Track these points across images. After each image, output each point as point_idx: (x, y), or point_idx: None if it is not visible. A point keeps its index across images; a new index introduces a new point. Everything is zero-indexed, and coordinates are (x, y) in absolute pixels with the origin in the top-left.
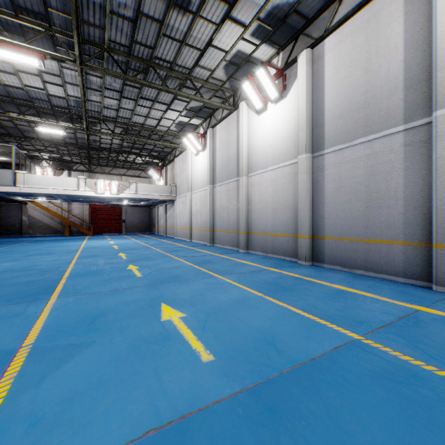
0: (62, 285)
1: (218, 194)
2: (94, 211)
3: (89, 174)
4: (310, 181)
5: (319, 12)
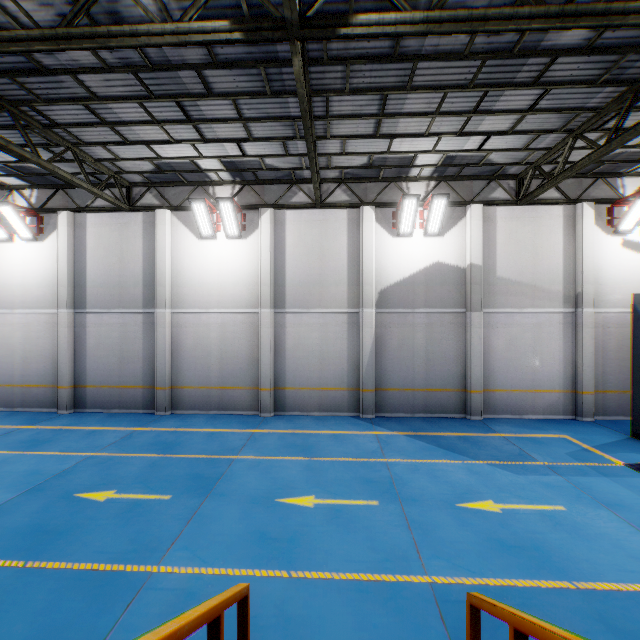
0: None
1: None
2: None
3: None
4: (72, 334)
5: None
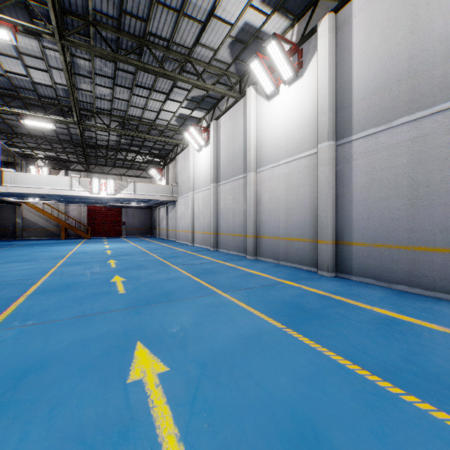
0: (16, 307)
1: (223, 193)
2: (92, 212)
3: (87, 174)
4: (333, 174)
5: None
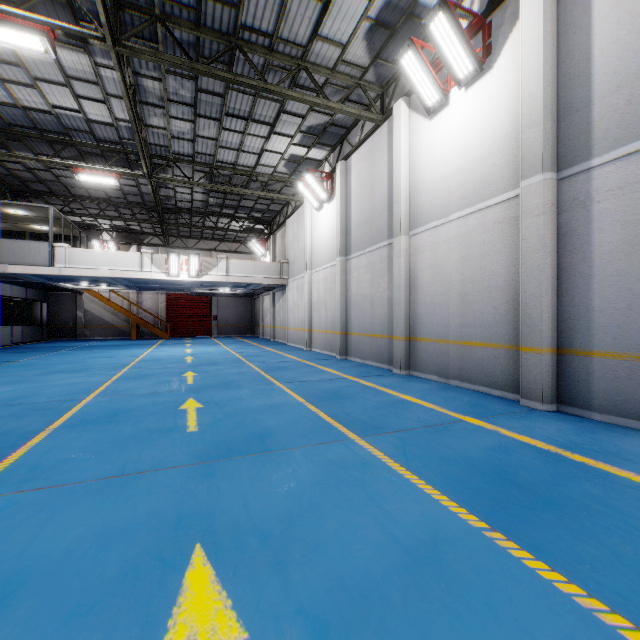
0: (26, 451)
1: (355, 271)
2: (172, 303)
3: (166, 250)
4: (553, 230)
5: None
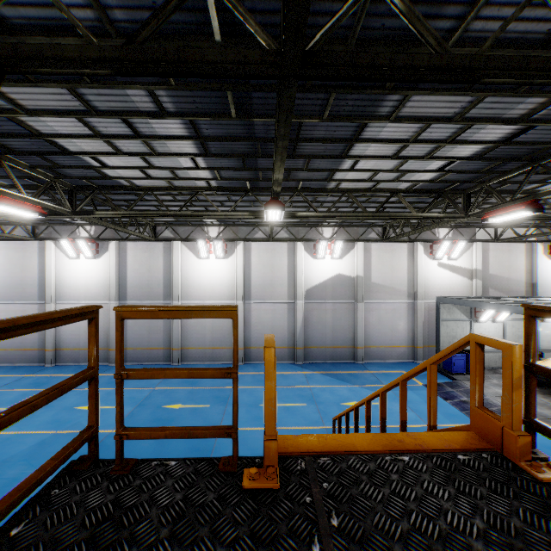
0: None
1: (4, 312)
2: None
3: None
4: None
5: (124, 224)
